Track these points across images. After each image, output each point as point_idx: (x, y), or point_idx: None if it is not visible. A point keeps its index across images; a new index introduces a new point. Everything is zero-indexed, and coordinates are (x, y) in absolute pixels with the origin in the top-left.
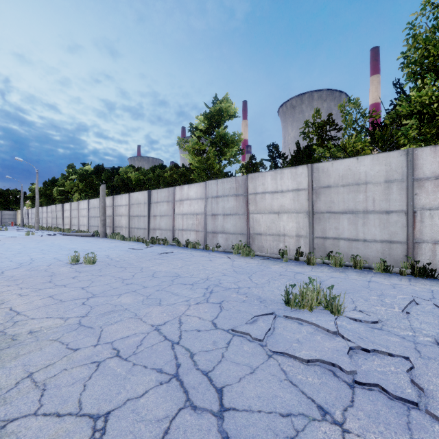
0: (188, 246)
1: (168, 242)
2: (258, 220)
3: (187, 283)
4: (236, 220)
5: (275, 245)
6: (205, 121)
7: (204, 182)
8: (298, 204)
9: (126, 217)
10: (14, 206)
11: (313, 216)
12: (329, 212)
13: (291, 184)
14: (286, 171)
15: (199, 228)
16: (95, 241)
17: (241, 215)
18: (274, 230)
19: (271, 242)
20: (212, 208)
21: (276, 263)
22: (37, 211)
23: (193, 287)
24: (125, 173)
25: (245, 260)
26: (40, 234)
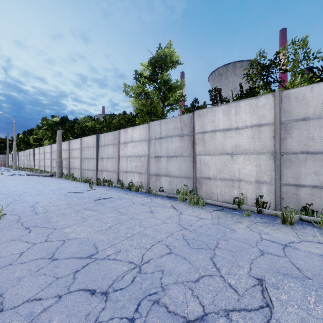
0: (131, 189)
1: (112, 184)
2: (206, 162)
3: (97, 289)
4: (180, 162)
5: (227, 191)
6: (149, 68)
7: (147, 124)
8: (258, 143)
9: (79, 160)
10: (4, 151)
11: (280, 157)
12: (306, 152)
13: (249, 118)
14: (243, 104)
15: (142, 170)
16: (47, 181)
17: (186, 156)
18: (227, 174)
19: (222, 188)
20: (155, 150)
21: (236, 218)
22: (14, 155)
23: (103, 309)
24: (84, 123)
25: (194, 212)
26: (9, 174)
